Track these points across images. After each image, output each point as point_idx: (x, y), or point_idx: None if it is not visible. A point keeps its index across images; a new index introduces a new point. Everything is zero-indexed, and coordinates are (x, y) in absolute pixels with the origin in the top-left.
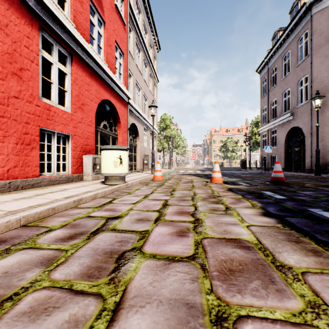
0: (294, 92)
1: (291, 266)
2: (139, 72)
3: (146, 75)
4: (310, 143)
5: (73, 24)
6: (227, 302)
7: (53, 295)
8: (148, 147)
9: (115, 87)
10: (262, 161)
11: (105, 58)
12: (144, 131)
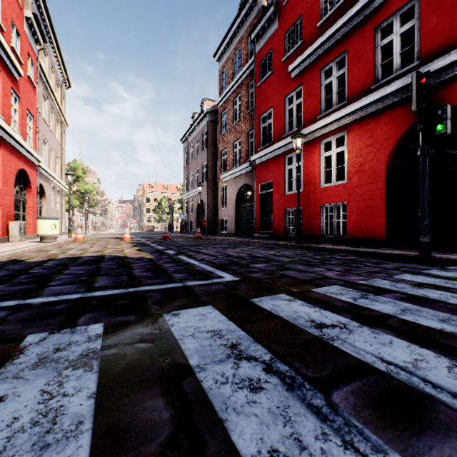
0: (201, 172)
1: (124, 248)
2: (46, 125)
3: (53, 123)
4: (207, 213)
5: (3, 119)
6: (108, 249)
7: (75, 251)
8: (55, 208)
9: (29, 155)
10: (185, 226)
11: (20, 131)
12: (51, 190)
